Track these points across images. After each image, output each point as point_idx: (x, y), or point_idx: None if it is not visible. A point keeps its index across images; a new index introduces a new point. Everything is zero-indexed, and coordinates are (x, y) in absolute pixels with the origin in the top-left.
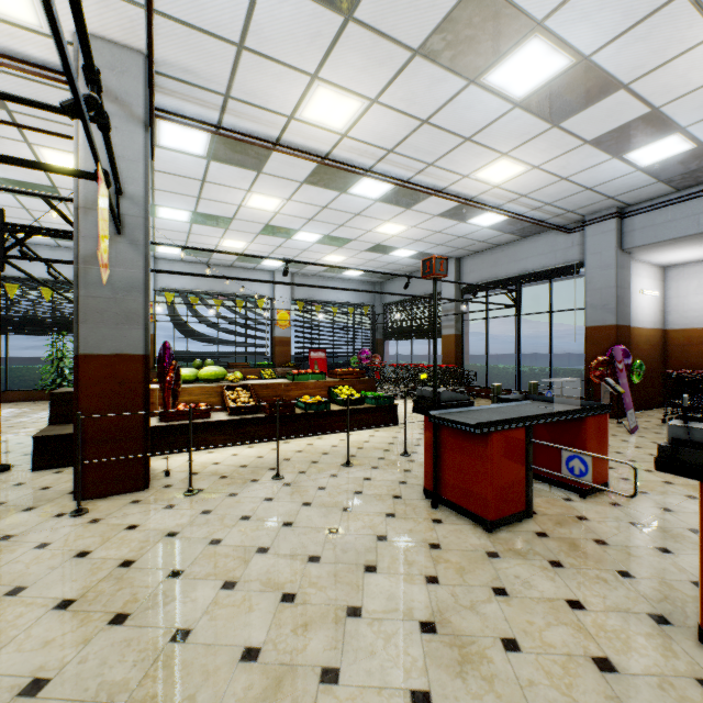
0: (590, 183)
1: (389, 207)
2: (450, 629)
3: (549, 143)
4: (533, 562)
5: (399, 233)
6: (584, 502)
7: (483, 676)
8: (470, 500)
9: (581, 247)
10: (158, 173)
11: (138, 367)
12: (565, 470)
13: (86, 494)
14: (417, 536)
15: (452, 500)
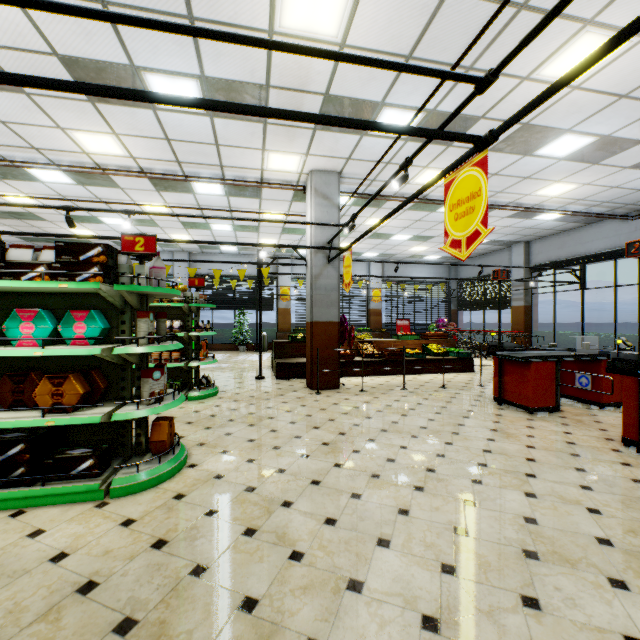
0: None
1: None
2: (504, 431)
3: (593, 172)
4: (551, 423)
5: None
6: (600, 410)
7: (516, 439)
8: (520, 398)
9: None
10: None
11: (336, 328)
12: (577, 384)
13: (315, 387)
14: (489, 412)
15: (509, 400)
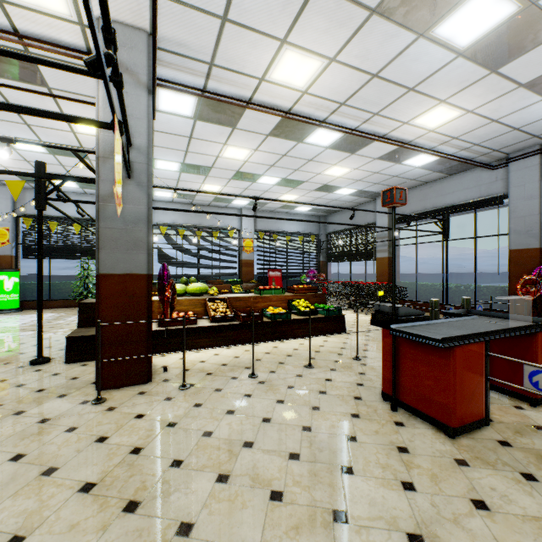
0: (518, 124)
1: (337, 152)
2: None
3: (485, 88)
4: (504, 474)
5: (343, 175)
6: (537, 411)
7: None
8: (431, 406)
9: (505, 181)
10: (157, 132)
11: (144, 284)
12: (527, 384)
13: (104, 385)
14: (384, 438)
15: (411, 405)
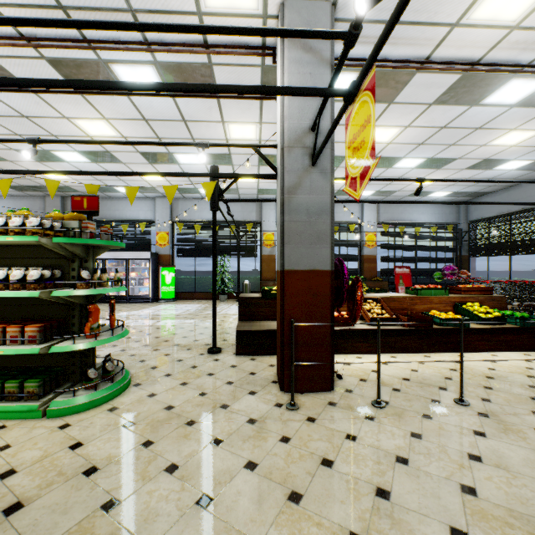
0: None
1: (525, 110)
2: None
3: None
4: None
5: (520, 142)
6: None
7: None
8: None
9: None
10: None
11: (326, 281)
12: None
13: (289, 388)
14: None
15: None
